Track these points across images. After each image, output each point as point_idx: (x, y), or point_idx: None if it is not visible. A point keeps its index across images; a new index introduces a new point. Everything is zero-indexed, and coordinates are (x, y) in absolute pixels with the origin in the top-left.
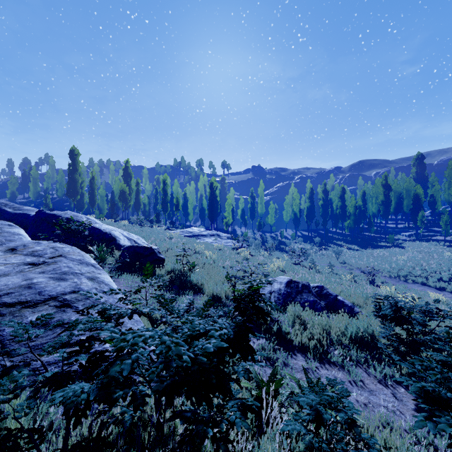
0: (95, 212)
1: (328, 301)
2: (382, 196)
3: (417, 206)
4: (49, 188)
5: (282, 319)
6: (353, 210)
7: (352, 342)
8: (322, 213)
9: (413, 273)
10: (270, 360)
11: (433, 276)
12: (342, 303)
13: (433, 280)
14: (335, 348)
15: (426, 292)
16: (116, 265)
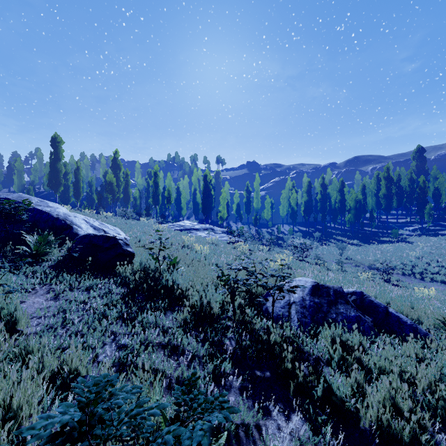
0: (83, 206)
1: (376, 316)
2: (384, 189)
3: (422, 199)
4: (36, 181)
5: (316, 355)
6: (353, 203)
7: None
8: (320, 208)
9: (429, 270)
10: None
11: None
12: (398, 319)
13: None
14: (445, 433)
15: None
16: (61, 263)
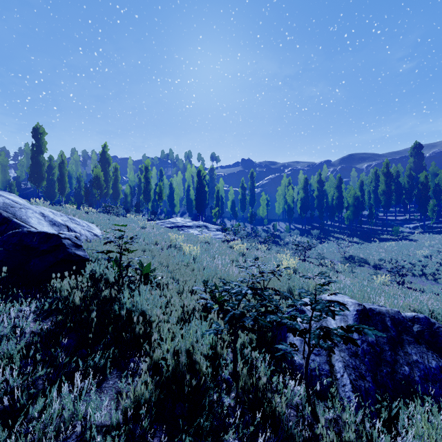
0: (70, 203)
1: None
2: (383, 185)
3: (424, 195)
4: (23, 177)
5: None
6: (352, 200)
7: None
8: (317, 205)
9: (441, 271)
10: None
11: None
12: None
13: None
14: None
15: None
16: None
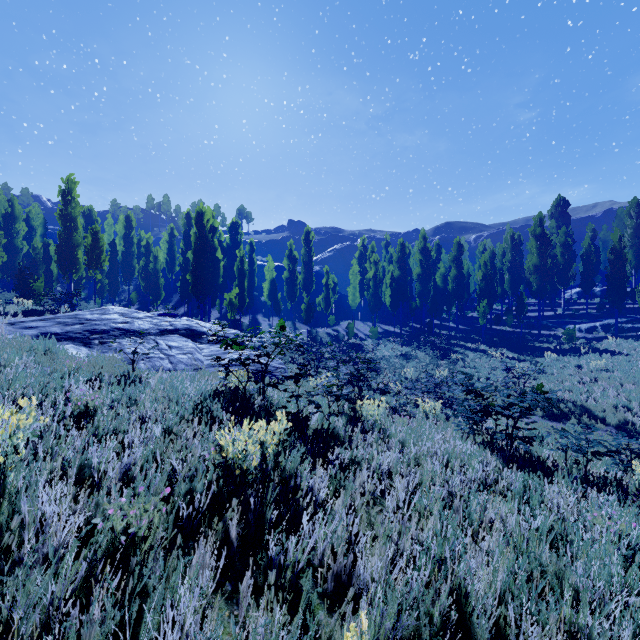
0: None
1: None
2: (535, 257)
3: (617, 272)
4: None
5: None
6: (486, 281)
7: None
8: (420, 290)
9: None
10: None
11: None
12: None
13: None
14: None
15: None
16: None
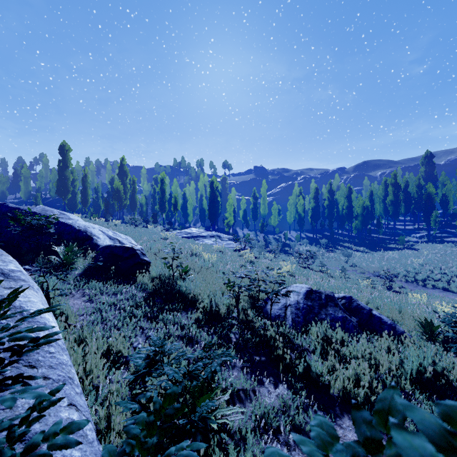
0: (89, 213)
1: (361, 317)
2: (391, 196)
3: (429, 206)
4: (42, 187)
5: (305, 346)
6: (361, 210)
7: (413, 386)
8: (327, 214)
9: (432, 277)
10: (299, 431)
11: (455, 281)
12: (379, 320)
13: (455, 285)
14: None
15: (449, 298)
16: (87, 271)
